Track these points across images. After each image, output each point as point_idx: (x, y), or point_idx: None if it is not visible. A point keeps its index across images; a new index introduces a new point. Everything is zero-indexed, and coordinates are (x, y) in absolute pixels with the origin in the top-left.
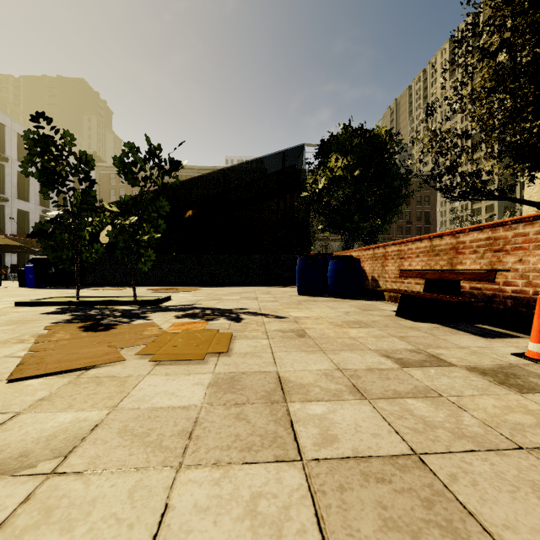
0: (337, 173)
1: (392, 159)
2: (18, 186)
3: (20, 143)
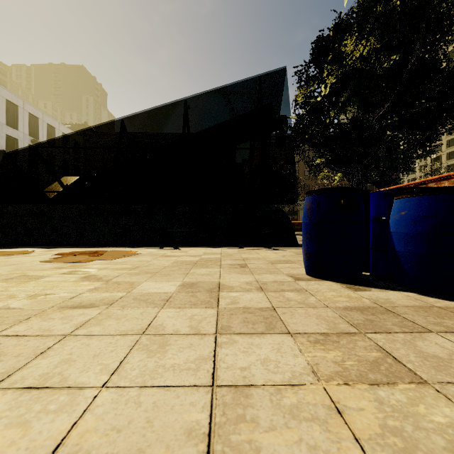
0: (355, 66)
1: (452, 36)
2: (7, 149)
3: (9, 108)
